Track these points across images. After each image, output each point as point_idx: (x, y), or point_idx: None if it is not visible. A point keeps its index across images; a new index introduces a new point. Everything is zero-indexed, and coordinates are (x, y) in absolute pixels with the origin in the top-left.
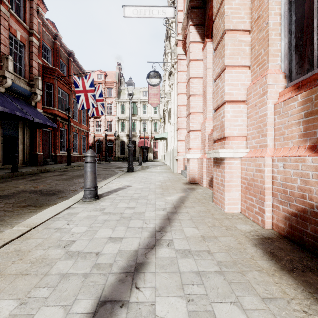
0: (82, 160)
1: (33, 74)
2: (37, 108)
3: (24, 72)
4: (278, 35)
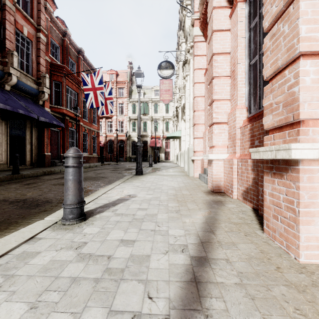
0: (93, 160)
1: (40, 72)
2: (44, 107)
3: (31, 69)
4: None
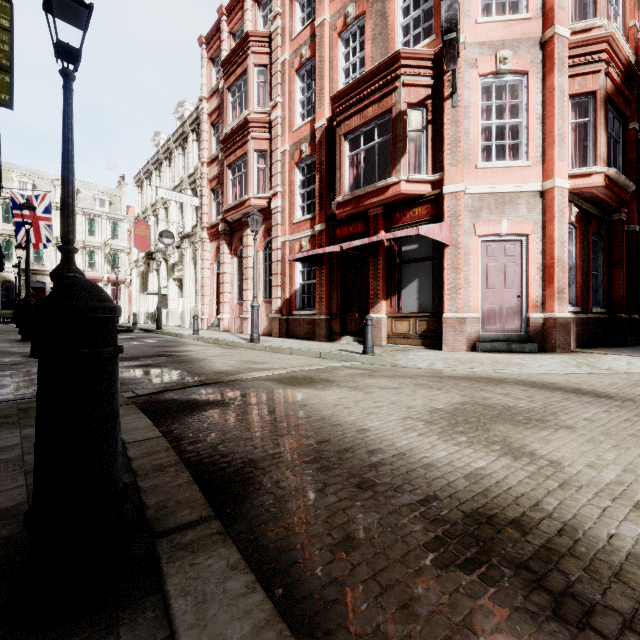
0: None
1: None
2: None
3: None
4: (262, 286)
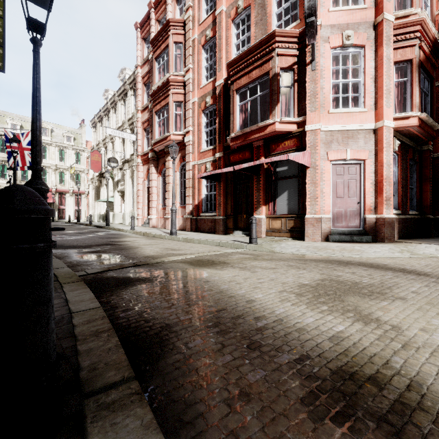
0: None
1: None
2: None
3: None
4: (179, 196)
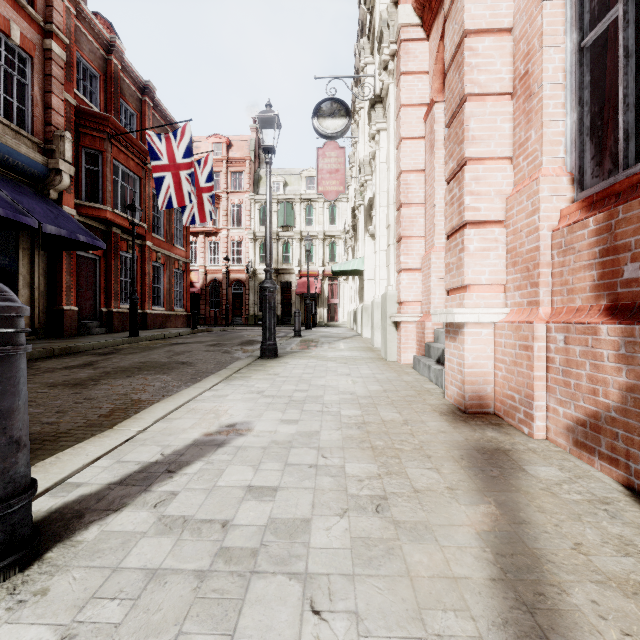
0: (175, 323)
1: (51, 127)
2: (62, 205)
3: (30, 120)
4: None
